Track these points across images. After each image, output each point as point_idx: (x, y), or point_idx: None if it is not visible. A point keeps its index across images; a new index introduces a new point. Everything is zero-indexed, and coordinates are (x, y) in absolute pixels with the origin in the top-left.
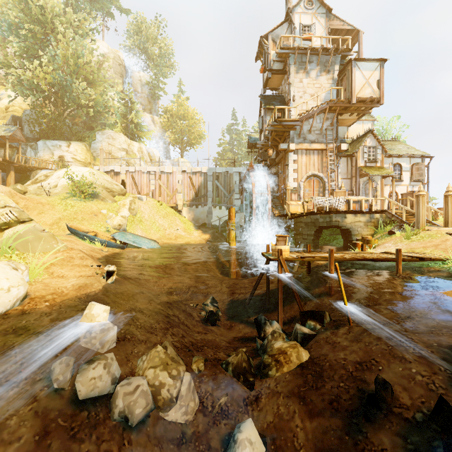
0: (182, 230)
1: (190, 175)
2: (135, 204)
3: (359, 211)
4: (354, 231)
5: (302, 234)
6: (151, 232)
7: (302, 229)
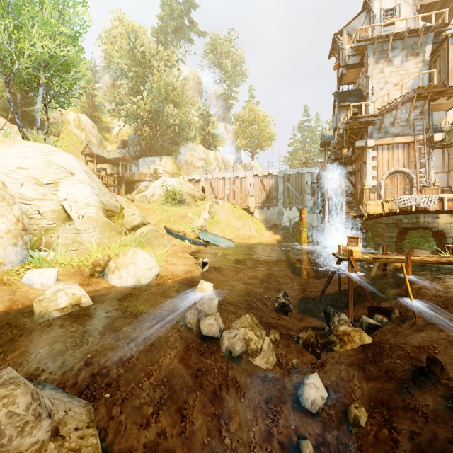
0: (254, 231)
1: (261, 178)
2: (213, 208)
3: None
4: (450, 233)
5: (382, 235)
6: (227, 232)
7: (382, 231)
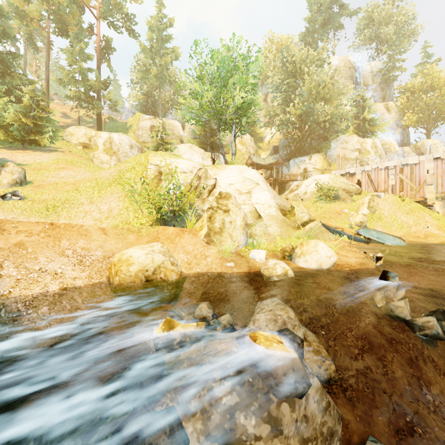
0: (434, 228)
1: None
2: (373, 202)
3: None
4: None
5: None
6: (392, 229)
7: None
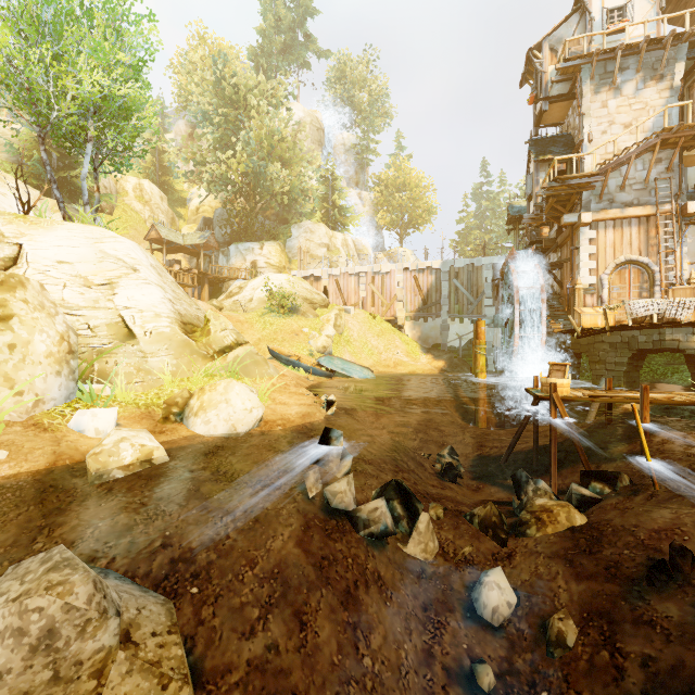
0: (404, 354)
1: (415, 274)
2: (341, 319)
3: None
4: None
5: (605, 361)
6: (362, 356)
7: (605, 354)
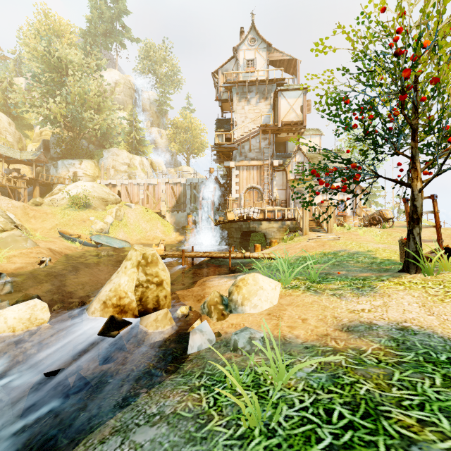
0: (161, 232)
1: (172, 185)
2: (120, 212)
3: (272, 219)
4: (269, 235)
5: (233, 237)
6: (133, 234)
7: (233, 233)
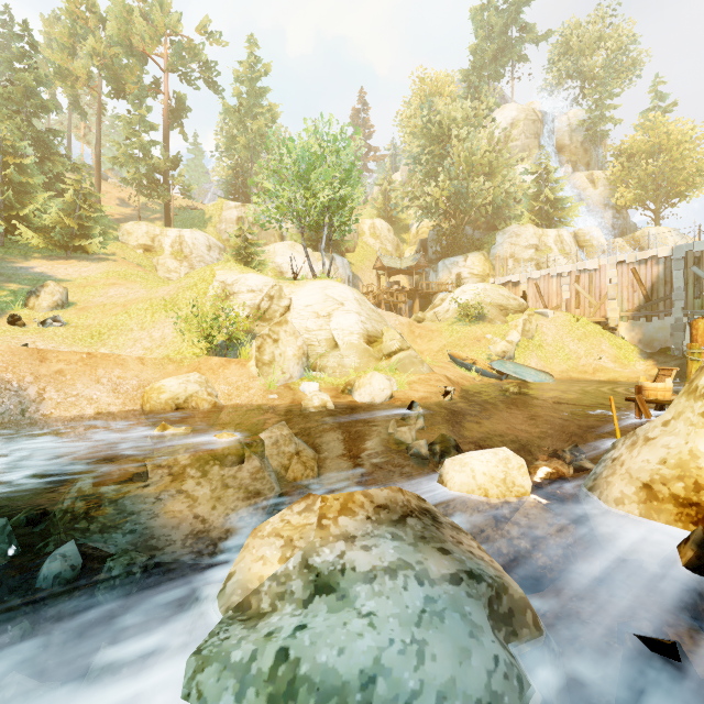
0: (610, 360)
1: (633, 267)
2: (530, 324)
3: None
4: None
5: None
6: (554, 361)
7: None
